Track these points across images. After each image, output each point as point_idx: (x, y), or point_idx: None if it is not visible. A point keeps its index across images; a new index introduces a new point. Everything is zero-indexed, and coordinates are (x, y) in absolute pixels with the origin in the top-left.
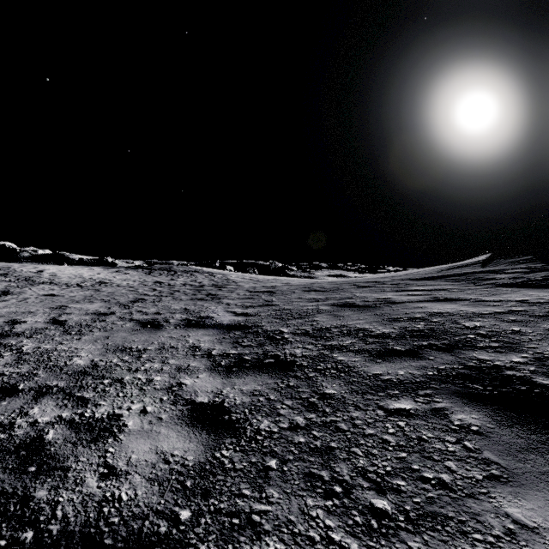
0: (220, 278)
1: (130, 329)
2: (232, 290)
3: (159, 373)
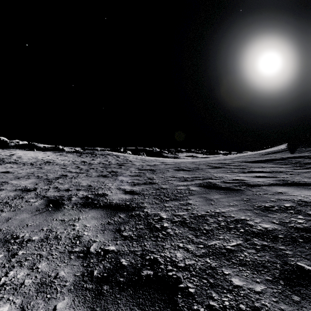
0: (122, 158)
1: (35, 209)
2: (128, 168)
3: (12, 295)
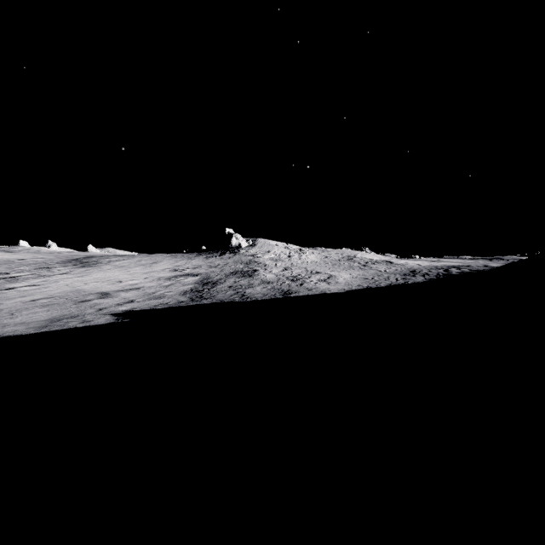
0: None
1: None
2: None
3: None
